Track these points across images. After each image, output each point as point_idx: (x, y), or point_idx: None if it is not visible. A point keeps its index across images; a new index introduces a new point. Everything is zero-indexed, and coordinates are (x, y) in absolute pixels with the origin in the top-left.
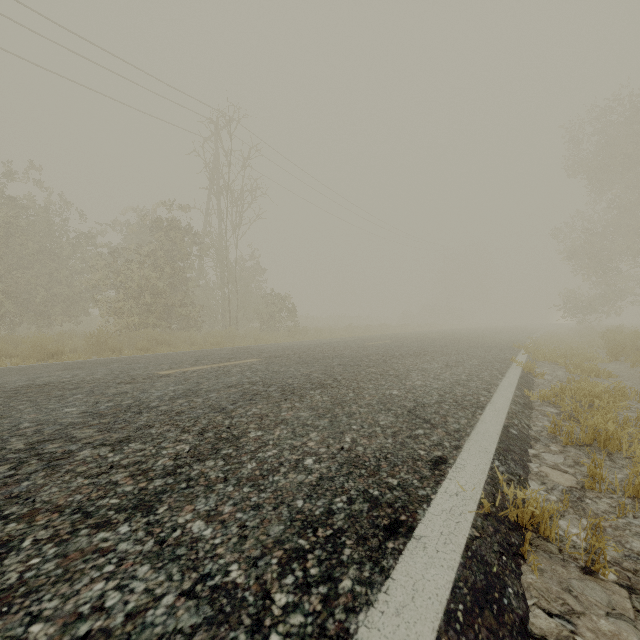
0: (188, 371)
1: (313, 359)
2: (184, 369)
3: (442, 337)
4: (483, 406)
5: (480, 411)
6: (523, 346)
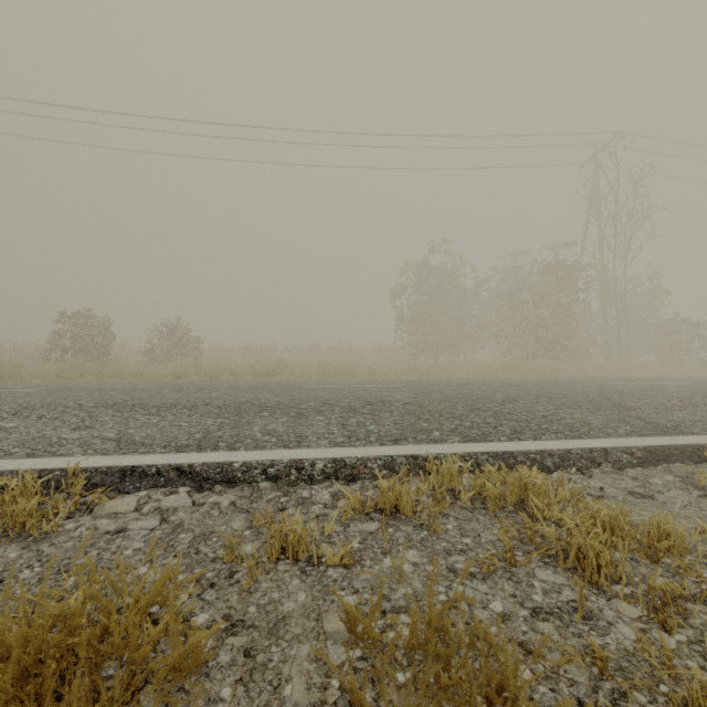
0: (628, 384)
1: None
2: (623, 383)
3: None
4: None
5: None
6: None
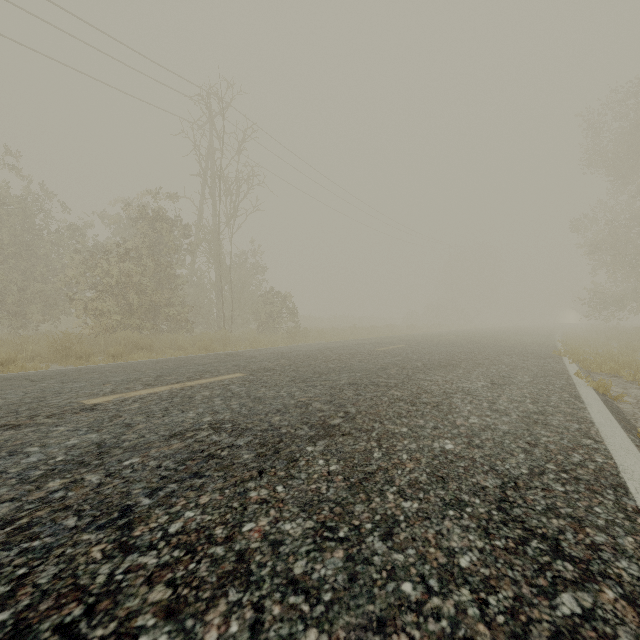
0: (131, 398)
1: (314, 374)
2: (129, 393)
3: (459, 340)
4: (620, 482)
5: (628, 500)
6: (564, 352)
